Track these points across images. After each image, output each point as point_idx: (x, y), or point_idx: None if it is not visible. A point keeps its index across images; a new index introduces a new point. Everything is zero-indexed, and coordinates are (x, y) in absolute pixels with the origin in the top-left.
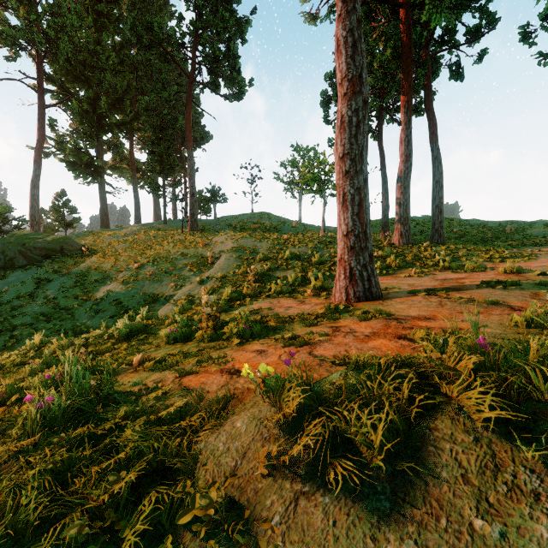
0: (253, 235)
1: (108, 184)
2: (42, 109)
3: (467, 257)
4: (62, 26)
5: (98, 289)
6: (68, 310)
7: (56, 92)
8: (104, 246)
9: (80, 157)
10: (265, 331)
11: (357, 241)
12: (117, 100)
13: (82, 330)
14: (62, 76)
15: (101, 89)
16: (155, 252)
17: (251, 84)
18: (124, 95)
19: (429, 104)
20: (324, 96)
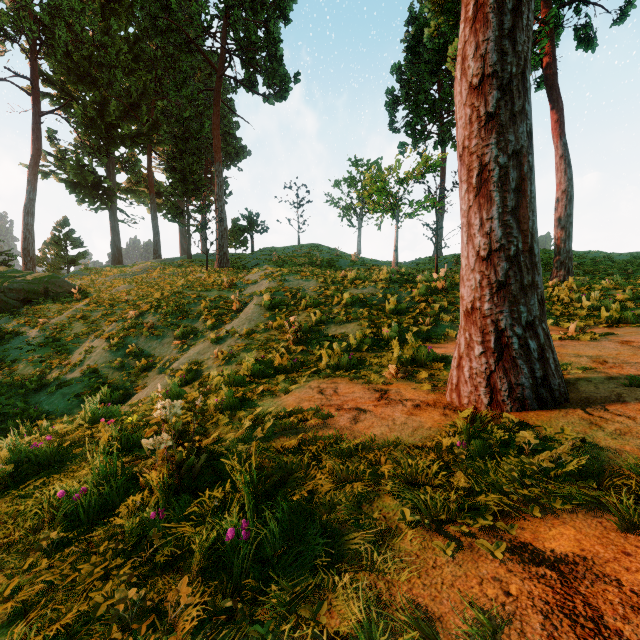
0: (297, 272)
1: (121, 211)
2: (37, 116)
3: (633, 302)
4: (59, 9)
5: (77, 348)
6: (26, 380)
7: (55, 96)
8: (103, 287)
9: (83, 176)
10: (300, 532)
11: (513, 270)
12: (132, 106)
13: (31, 415)
14: (62, 76)
15: (111, 92)
16: (164, 294)
17: (297, 80)
18: (140, 100)
19: (552, 78)
20: (391, 95)
